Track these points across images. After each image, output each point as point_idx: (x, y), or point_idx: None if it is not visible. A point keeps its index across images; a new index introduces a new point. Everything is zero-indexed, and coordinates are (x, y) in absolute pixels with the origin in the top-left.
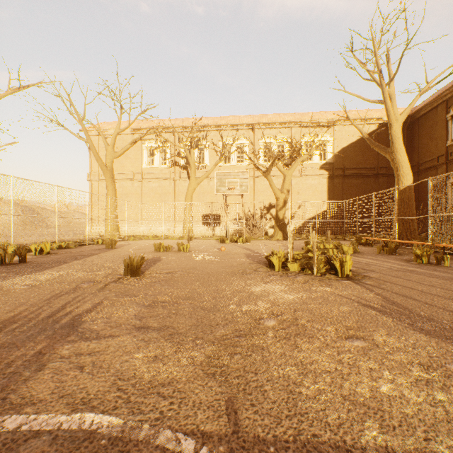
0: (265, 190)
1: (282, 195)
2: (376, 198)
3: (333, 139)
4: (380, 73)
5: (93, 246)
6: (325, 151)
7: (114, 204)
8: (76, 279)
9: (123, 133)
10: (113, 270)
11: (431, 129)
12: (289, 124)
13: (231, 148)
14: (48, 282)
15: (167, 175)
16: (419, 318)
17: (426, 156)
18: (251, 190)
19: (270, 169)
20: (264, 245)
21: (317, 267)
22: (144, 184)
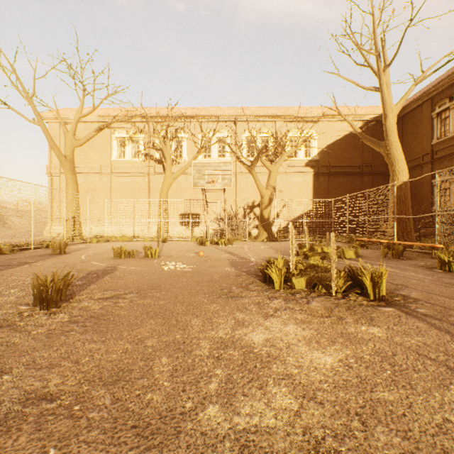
0: (248, 188)
1: (268, 192)
2: (361, 197)
3: (319, 136)
4: (378, 56)
5: (39, 251)
6: (312, 146)
7: (75, 200)
8: None
9: (89, 121)
10: (26, 292)
11: (416, 127)
12: (274, 117)
13: (212, 141)
14: None
15: (140, 170)
16: None
17: (410, 154)
18: (233, 187)
19: (255, 163)
20: (249, 248)
21: (337, 285)
22: (114, 179)
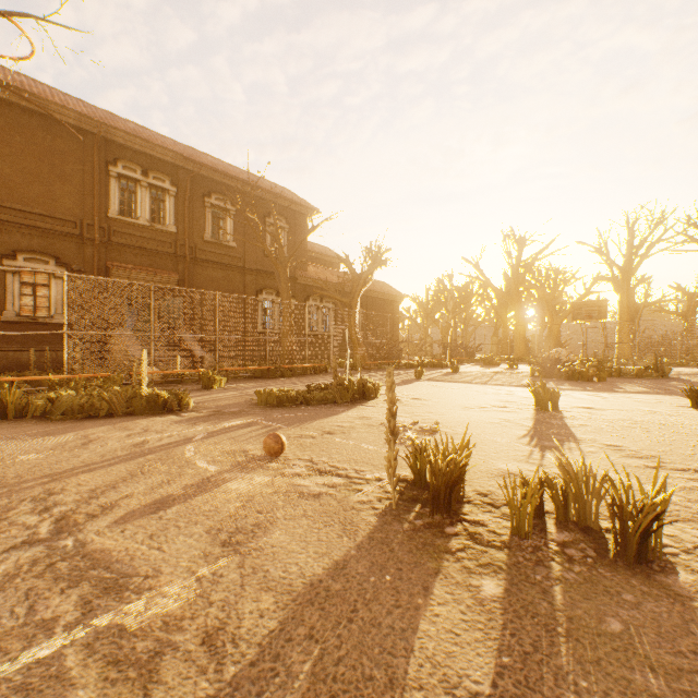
0: None
1: None
2: None
3: None
4: None
5: None
6: None
7: None
8: (613, 411)
9: None
10: (596, 419)
11: None
12: None
13: None
14: (640, 411)
15: None
16: (397, 384)
17: None
18: None
19: None
20: None
21: None
22: None
